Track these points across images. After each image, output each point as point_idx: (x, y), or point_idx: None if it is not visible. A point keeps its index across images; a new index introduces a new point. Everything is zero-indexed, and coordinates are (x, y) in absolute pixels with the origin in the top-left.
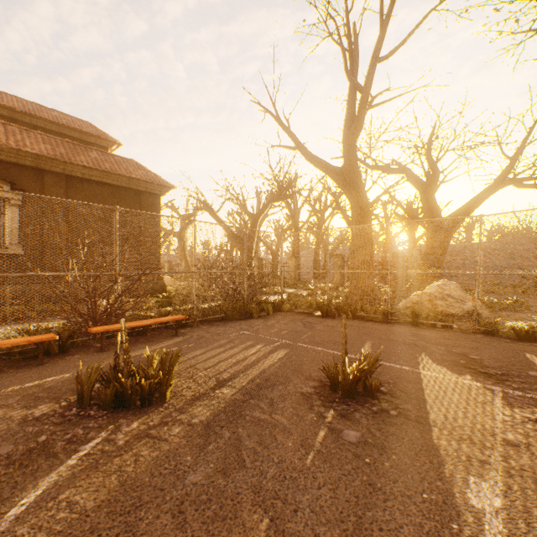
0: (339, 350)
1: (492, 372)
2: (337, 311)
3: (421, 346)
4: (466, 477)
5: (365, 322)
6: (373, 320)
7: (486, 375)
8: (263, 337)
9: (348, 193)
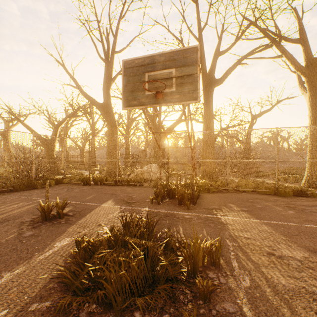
0: (71, 200)
1: (132, 202)
2: (94, 181)
3: (117, 195)
4: (64, 238)
5: (105, 186)
6: (111, 184)
7: (128, 203)
8: (30, 198)
9: (106, 118)
